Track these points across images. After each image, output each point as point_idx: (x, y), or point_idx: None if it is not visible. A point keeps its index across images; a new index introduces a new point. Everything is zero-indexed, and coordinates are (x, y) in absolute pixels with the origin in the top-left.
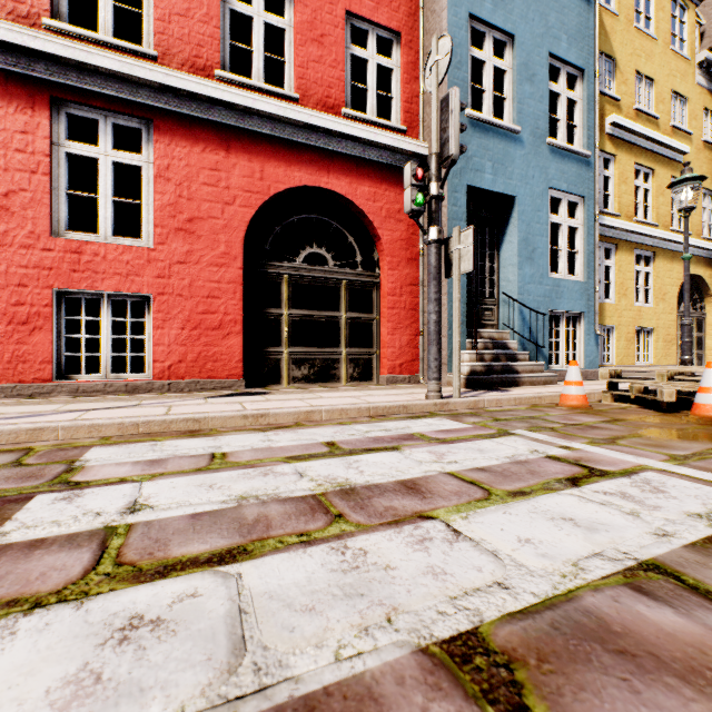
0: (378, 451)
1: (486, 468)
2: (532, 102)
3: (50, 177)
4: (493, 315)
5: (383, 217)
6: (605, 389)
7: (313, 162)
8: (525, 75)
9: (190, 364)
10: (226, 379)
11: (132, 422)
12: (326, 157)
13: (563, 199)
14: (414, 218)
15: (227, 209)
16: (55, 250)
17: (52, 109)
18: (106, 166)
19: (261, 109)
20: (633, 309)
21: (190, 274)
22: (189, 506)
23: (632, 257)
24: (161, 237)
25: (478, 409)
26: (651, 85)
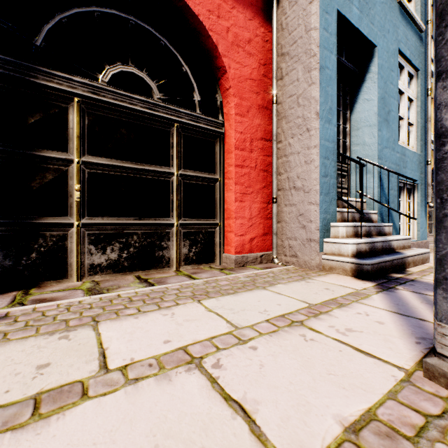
0: None
1: None
2: None
3: None
4: (346, 182)
5: (229, 42)
6: None
7: None
8: None
9: None
10: None
11: None
12: None
13: (405, 68)
14: None
15: None
16: None
17: None
18: None
19: None
20: None
21: None
22: None
23: None
24: None
25: None
26: None
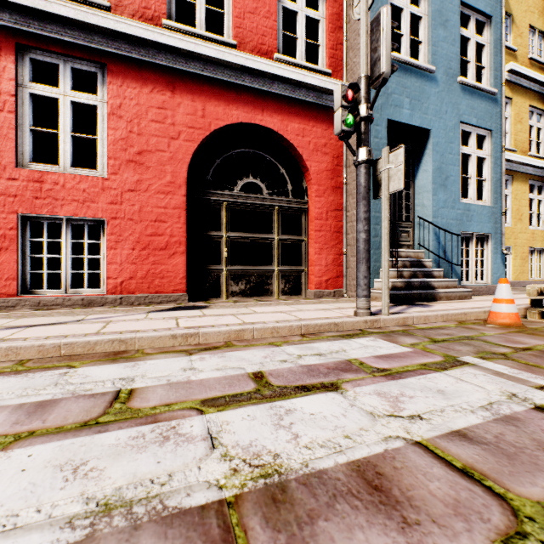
0: (315, 390)
1: (470, 434)
2: (445, 45)
3: (15, 114)
4: (409, 236)
5: (311, 150)
6: (525, 305)
7: (248, 102)
8: (439, 20)
9: (140, 280)
10: (171, 294)
11: (54, 343)
12: (260, 97)
13: (472, 132)
14: (344, 139)
15: (172, 143)
16: (19, 180)
17: (17, 55)
18: (65, 105)
19: (202, 53)
20: (527, 232)
21: (140, 200)
22: (5, 537)
23: (526, 187)
24: (114, 168)
25: (408, 327)
26: (543, 37)
